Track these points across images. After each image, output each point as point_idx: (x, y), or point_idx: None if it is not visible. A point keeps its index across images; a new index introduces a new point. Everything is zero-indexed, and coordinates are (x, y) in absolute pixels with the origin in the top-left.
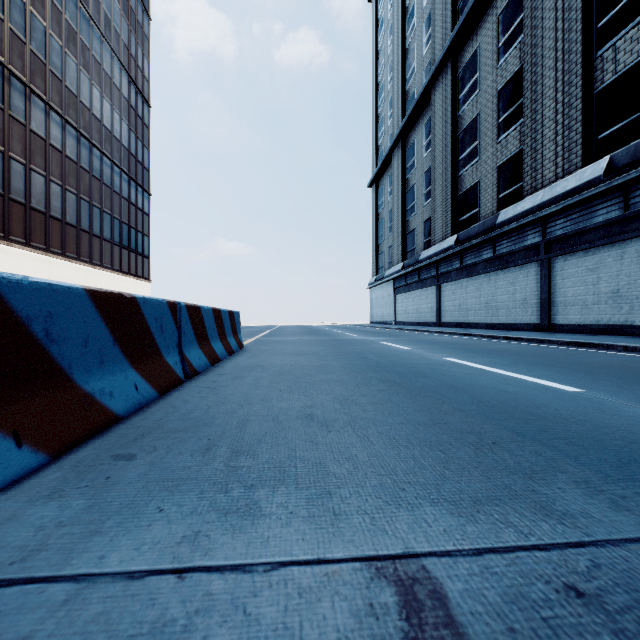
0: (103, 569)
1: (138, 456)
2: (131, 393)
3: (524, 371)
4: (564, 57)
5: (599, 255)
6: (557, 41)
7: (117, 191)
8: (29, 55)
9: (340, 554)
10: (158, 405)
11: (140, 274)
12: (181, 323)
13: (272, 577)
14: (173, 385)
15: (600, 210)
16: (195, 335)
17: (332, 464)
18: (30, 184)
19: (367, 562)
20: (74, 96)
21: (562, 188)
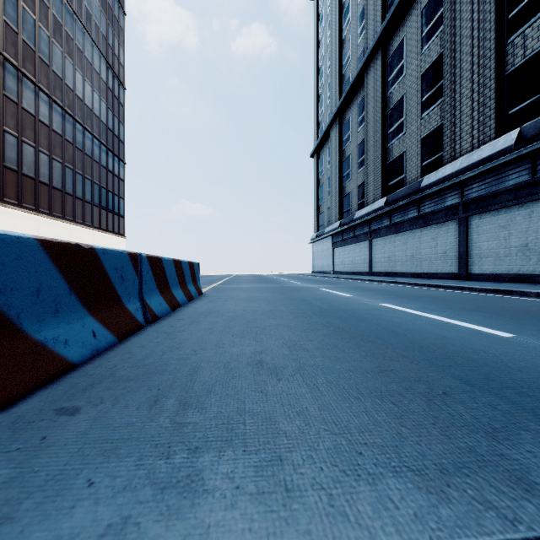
0: None
1: (82, 410)
2: (88, 340)
3: (454, 316)
4: (479, 44)
5: (510, 214)
6: (473, 30)
7: (97, 160)
8: (21, 44)
9: None
10: (115, 351)
11: (116, 231)
12: (142, 273)
13: None
14: (133, 330)
15: (511, 175)
16: (156, 283)
17: (282, 420)
18: (22, 154)
19: None
20: (60, 79)
21: (478, 156)
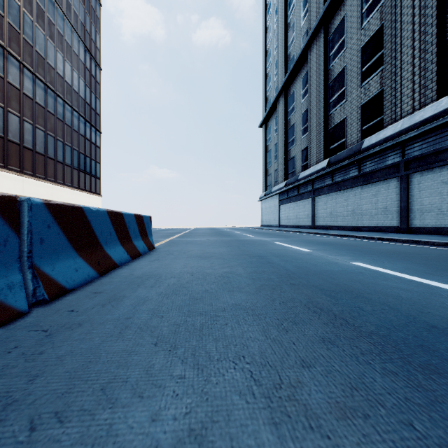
0: None
1: None
2: None
3: None
4: (421, 12)
5: None
6: (414, 0)
7: (76, 130)
8: (7, 26)
9: None
10: None
11: (93, 190)
12: (32, 227)
13: None
14: None
15: None
16: (70, 241)
17: None
18: (7, 122)
19: None
20: (42, 58)
21: (420, 117)
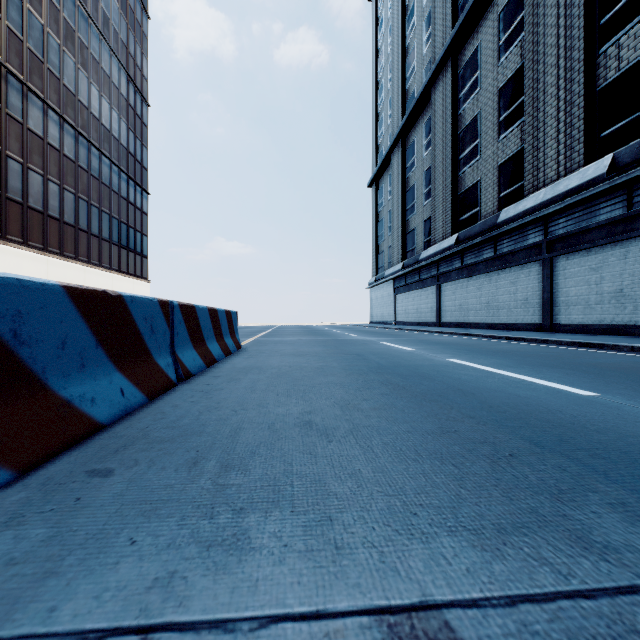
0: (51, 627)
1: (116, 472)
2: (116, 398)
3: (532, 373)
4: (566, 54)
5: (602, 254)
6: (559, 38)
7: (116, 190)
8: (26, 53)
9: (344, 604)
10: (146, 411)
11: (139, 274)
12: (174, 323)
13: (259, 639)
14: (164, 388)
15: (603, 209)
16: (189, 335)
17: (333, 481)
18: (27, 183)
19: (377, 616)
20: (72, 95)
21: (564, 186)
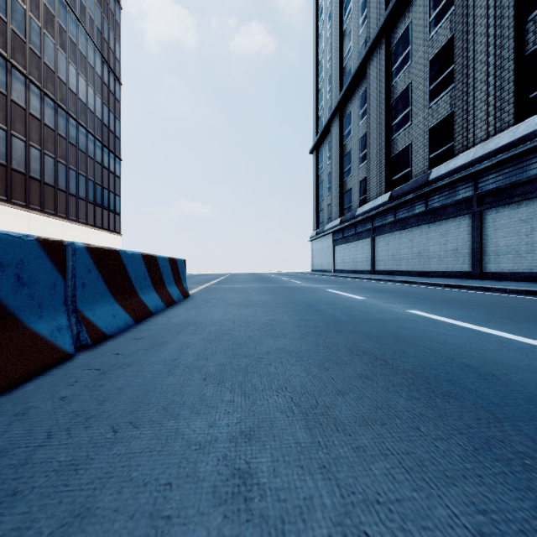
0: None
1: None
2: None
3: (527, 332)
4: (496, 23)
5: (533, 206)
6: (489, 8)
7: (91, 156)
8: (10, 33)
9: None
10: None
11: (112, 229)
12: (76, 271)
13: None
14: (41, 367)
15: (534, 164)
16: (108, 286)
17: None
18: (11, 148)
19: None
20: (52, 72)
21: (495, 144)
